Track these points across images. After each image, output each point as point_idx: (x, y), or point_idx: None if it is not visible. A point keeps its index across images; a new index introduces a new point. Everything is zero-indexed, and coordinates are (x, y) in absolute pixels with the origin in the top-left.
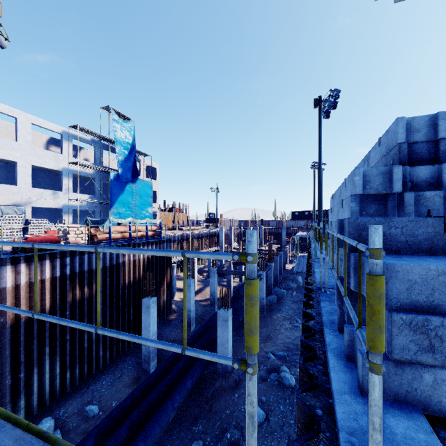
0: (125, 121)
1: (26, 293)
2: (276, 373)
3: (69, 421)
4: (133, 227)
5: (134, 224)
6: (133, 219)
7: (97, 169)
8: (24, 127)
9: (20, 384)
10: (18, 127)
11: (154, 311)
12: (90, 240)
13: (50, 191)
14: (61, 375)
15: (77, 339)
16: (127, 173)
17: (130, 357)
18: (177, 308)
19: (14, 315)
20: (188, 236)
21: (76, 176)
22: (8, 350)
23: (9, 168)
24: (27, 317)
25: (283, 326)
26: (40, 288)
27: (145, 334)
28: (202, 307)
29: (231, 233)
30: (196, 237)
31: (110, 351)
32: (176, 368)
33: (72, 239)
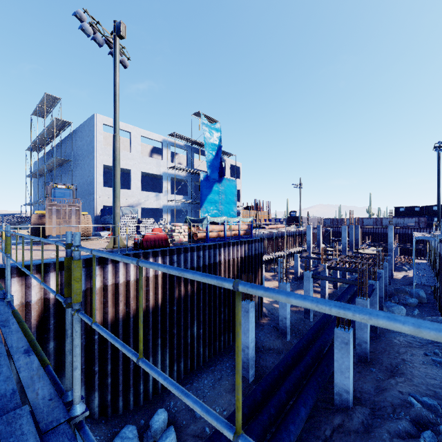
0: (212, 124)
1: (144, 287)
2: (433, 433)
3: (179, 417)
4: (226, 226)
5: (228, 223)
6: (227, 218)
7: (189, 172)
8: (136, 139)
9: (140, 370)
10: (132, 140)
11: (252, 316)
12: (189, 238)
13: (154, 194)
14: (170, 366)
15: (182, 333)
16: (215, 173)
17: (227, 358)
18: (267, 311)
19: (135, 306)
20: (271, 235)
21: (172, 179)
22: (131, 337)
23: (125, 175)
24: (144, 309)
25: (415, 357)
26: (154, 282)
27: (243, 339)
28: (294, 314)
29: (319, 233)
30: (280, 237)
31: (208, 349)
32: (283, 388)
33: (177, 237)
